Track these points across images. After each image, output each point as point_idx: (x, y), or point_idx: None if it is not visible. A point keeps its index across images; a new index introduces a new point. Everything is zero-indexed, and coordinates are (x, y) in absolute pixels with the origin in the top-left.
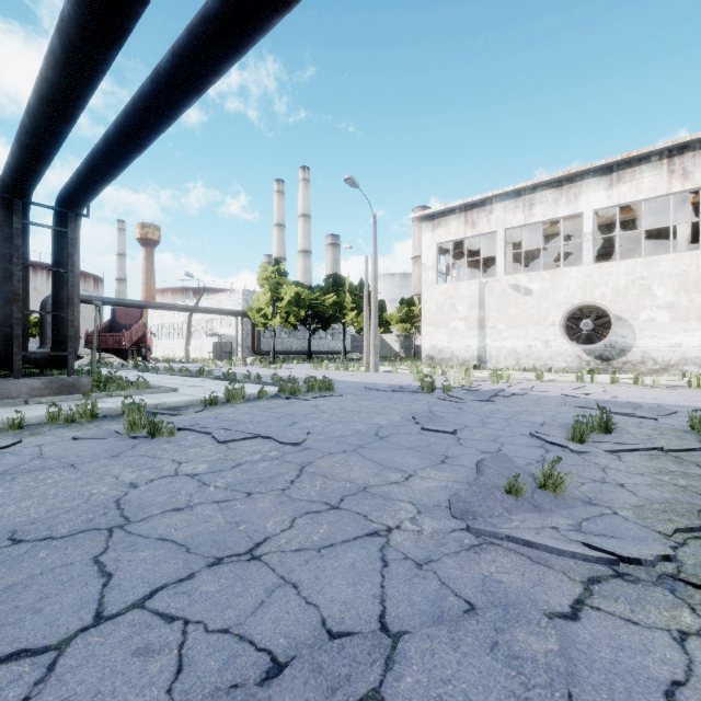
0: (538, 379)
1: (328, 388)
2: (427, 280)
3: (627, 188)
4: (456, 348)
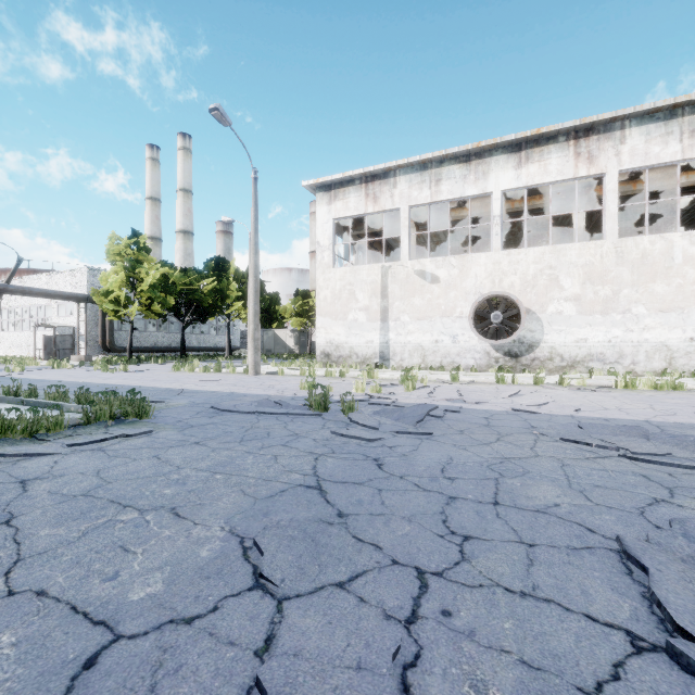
0: (453, 381)
1: (137, 412)
2: (323, 263)
3: (535, 169)
4: (355, 344)
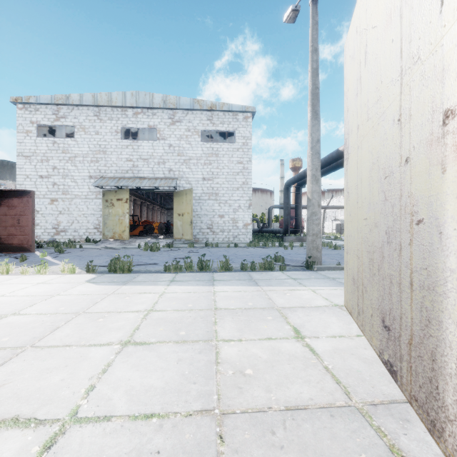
0: None
1: None
2: None
3: None
4: None
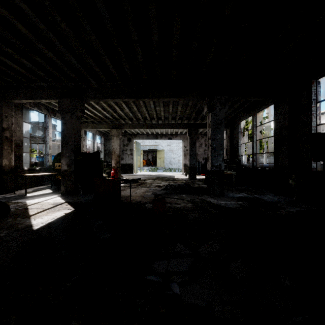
0: None
1: None
2: None
3: None
4: None
